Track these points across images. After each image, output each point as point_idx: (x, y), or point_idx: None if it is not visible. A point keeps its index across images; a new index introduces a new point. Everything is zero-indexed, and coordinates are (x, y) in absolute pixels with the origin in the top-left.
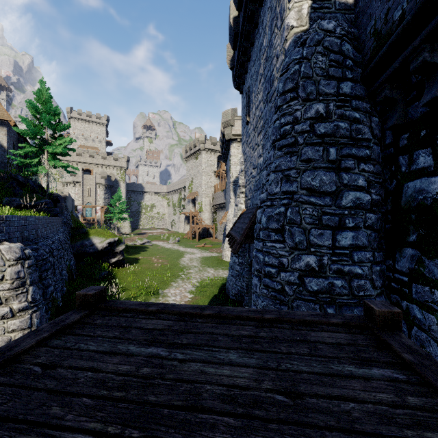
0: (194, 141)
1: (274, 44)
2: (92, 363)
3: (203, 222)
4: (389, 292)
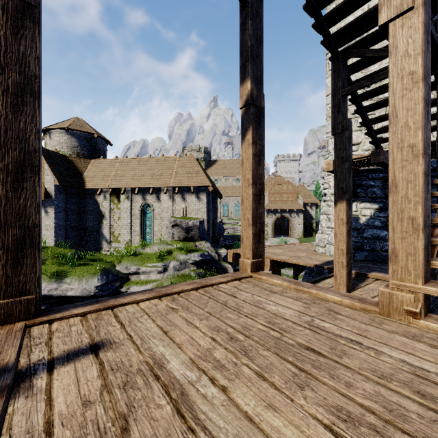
0: None
1: None
2: None
3: None
4: None
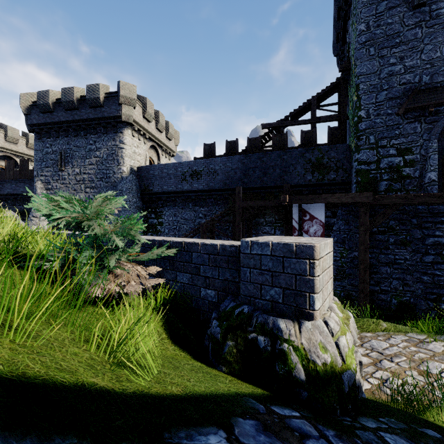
0: None
1: (111, 165)
2: None
3: None
4: None
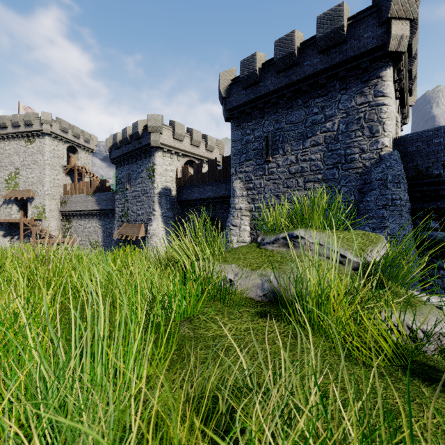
0: (29, 116)
1: (354, 139)
2: None
3: (50, 233)
4: None
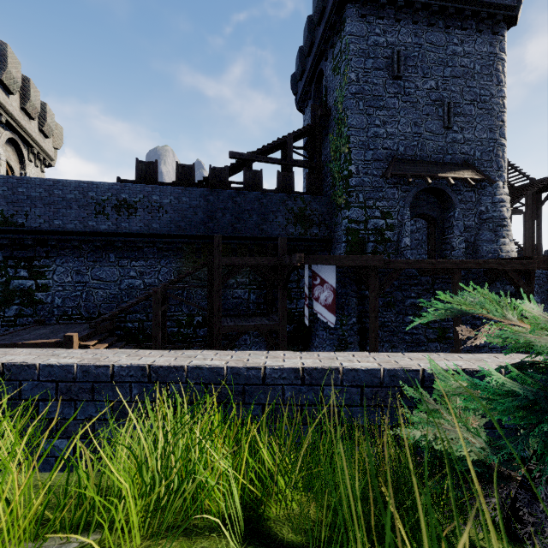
0: None
1: None
2: (27, 338)
3: None
4: (1, 328)
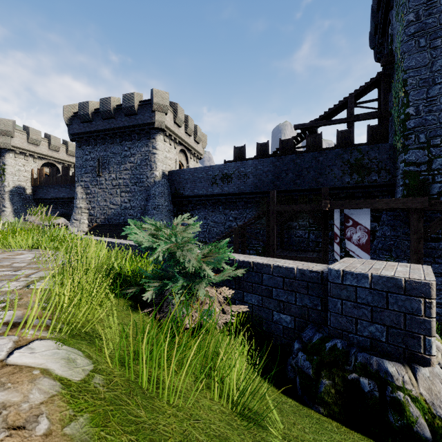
0: None
1: (144, 170)
2: None
3: None
4: None
